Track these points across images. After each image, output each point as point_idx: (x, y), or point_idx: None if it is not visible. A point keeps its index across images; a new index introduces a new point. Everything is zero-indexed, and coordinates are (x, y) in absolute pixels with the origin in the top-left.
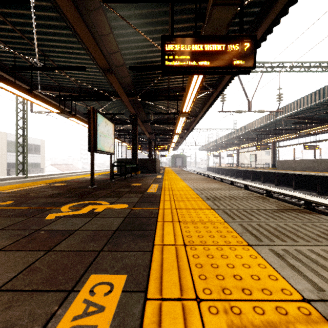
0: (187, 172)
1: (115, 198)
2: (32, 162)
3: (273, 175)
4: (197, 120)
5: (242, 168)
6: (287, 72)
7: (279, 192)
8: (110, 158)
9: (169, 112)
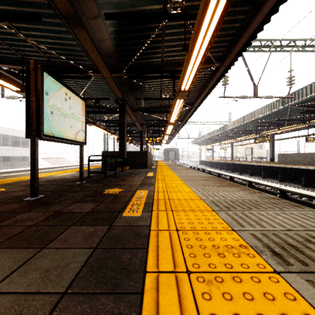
0: (183, 167)
1: (29, 249)
2: (19, 156)
3: (275, 170)
4: (193, 108)
5: (238, 162)
6: (299, 51)
7: (301, 194)
8: (80, 150)
9: (162, 97)
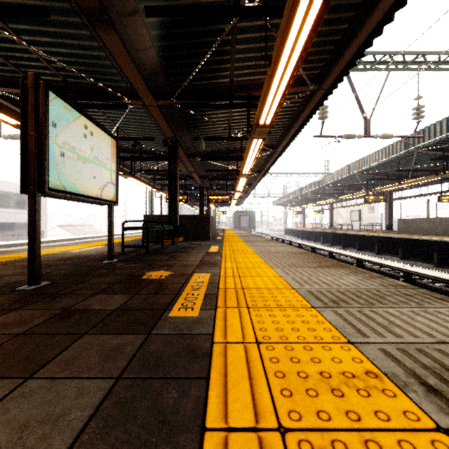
0: (261, 238)
1: (3, 380)
2: (25, 222)
3: (395, 242)
4: (276, 153)
5: (341, 231)
6: (430, 69)
7: (436, 278)
8: (109, 213)
9: (232, 136)
